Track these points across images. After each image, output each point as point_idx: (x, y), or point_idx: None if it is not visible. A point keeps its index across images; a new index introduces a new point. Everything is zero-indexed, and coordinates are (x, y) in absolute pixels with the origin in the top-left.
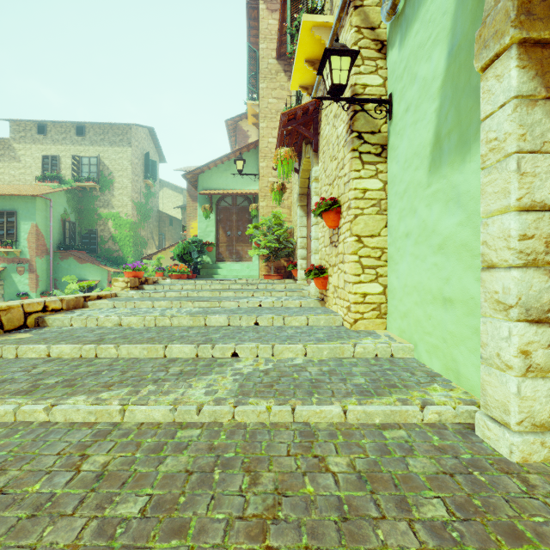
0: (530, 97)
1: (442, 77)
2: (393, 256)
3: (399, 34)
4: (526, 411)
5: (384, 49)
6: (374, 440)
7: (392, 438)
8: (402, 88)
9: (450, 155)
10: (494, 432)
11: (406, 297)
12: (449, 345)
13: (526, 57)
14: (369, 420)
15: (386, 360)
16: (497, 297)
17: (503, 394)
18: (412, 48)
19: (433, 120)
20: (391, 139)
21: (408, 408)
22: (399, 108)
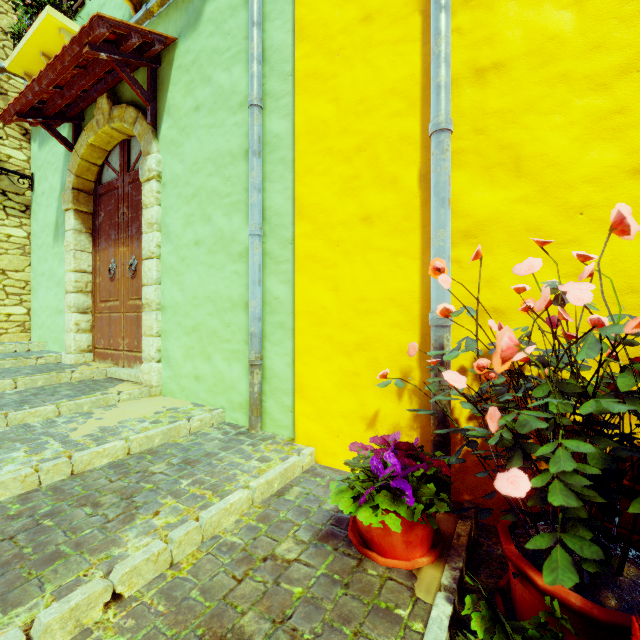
0: (80, 230)
1: (59, 193)
2: (35, 287)
3: (39, 139)
4: (78, 345)
5: (29, 135)
6: (4, 369)
7: (15, 368)
8: (41, 177)
9: (62, 236)
10: (67, 357)
11: (43, 314)
12: (62, 334)
13: (78, 215)
14: (2, 367)
15: (24, 352)
16: (69, 304)
17: (70, 341)
18: (46, 158)
19: (56, 212)
20: (34, 205)
21: (28, 359)
22: (39, 188)
